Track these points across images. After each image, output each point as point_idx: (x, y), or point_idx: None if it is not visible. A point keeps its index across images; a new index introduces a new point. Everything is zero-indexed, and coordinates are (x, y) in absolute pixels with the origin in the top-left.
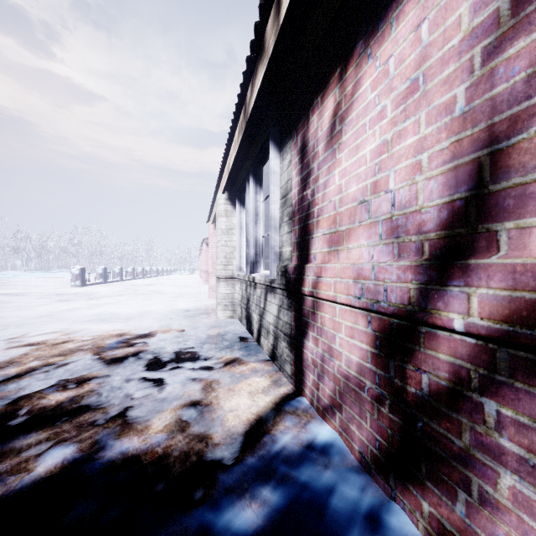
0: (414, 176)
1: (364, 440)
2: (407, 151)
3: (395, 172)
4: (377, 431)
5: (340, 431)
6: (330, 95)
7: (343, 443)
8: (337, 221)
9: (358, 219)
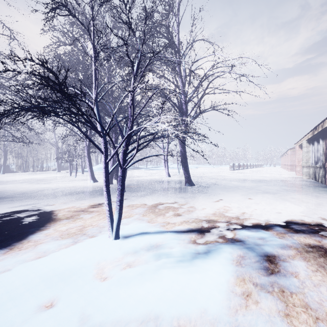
0: None
1: None
2: None
3: None
4: None
5: None
6: None
7: None
8: None
9: None
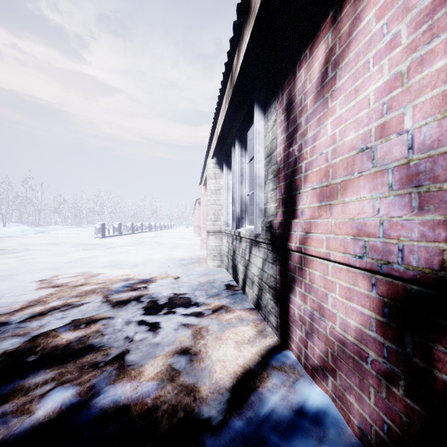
0: (446, 107)
1: (366, 417)
2: (434, 77)
3: (414, 107)
4: (385, 412)
5: (333, 397)
6: (320, 43)
7: (338, 412)
8: (329, 174)
9: (357, 169)
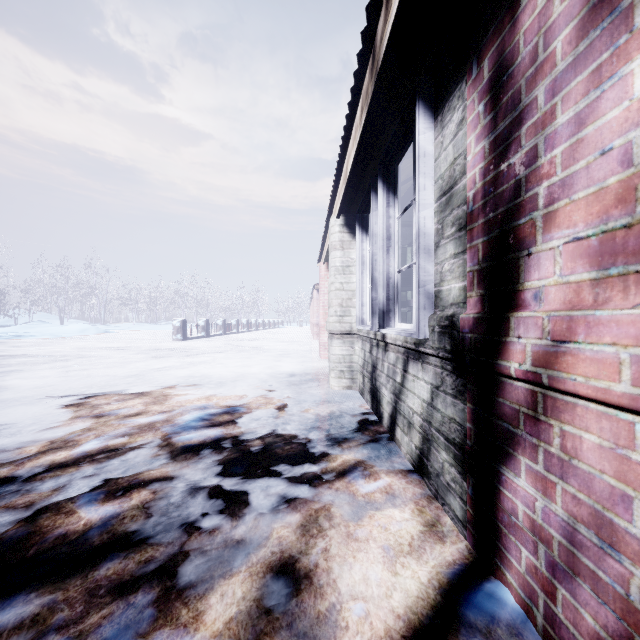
0: None
1: None
2: None
3: None
4: None
5: None
6: None
7: None
8: (637, 195)
9: None
